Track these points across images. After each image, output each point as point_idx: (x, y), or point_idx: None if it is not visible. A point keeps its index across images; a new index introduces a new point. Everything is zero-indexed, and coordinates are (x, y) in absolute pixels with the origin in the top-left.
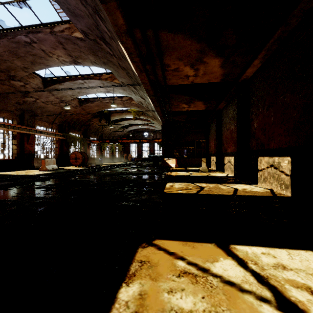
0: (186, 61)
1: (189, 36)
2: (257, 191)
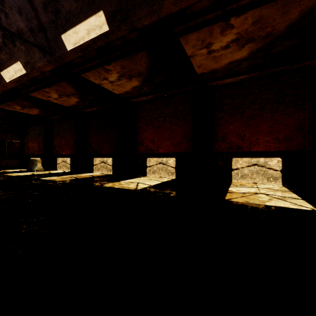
0: (59, 92)
1: (74, 88)
2: (100, 174)
